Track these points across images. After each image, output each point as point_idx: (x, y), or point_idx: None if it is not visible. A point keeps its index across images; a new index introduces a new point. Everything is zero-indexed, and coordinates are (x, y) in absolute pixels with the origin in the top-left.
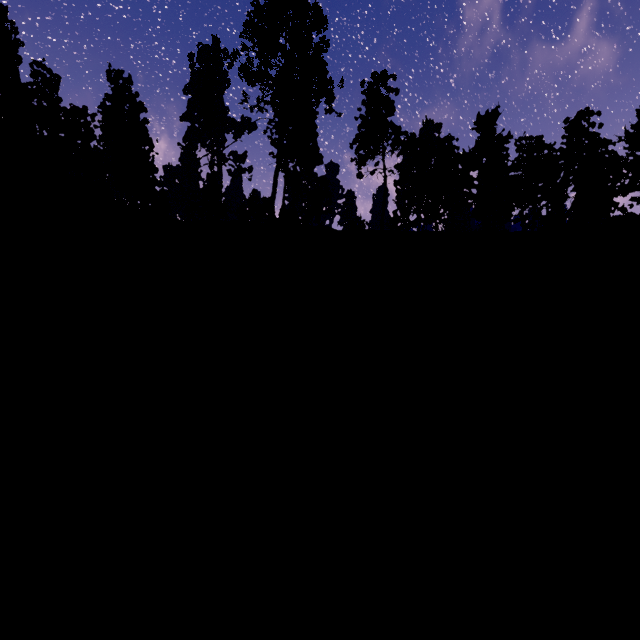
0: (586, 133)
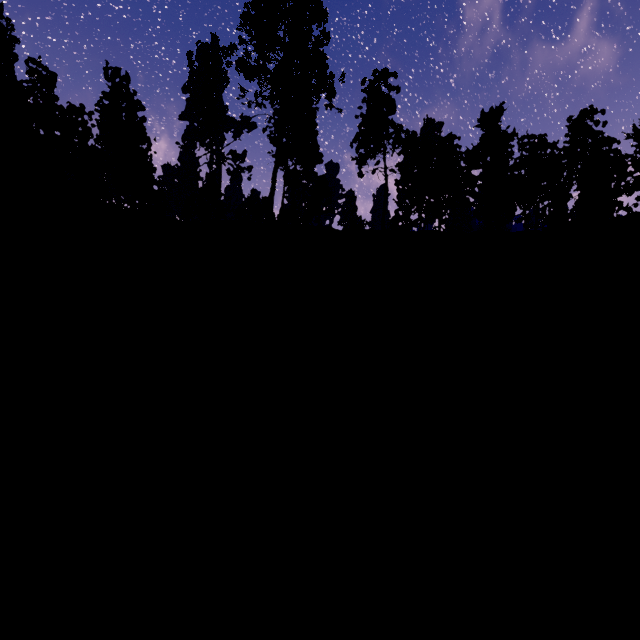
0: (590, 131)
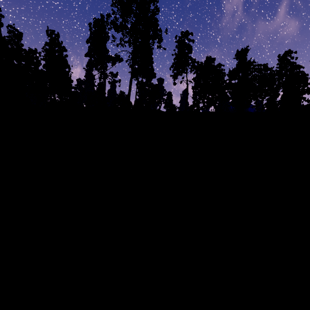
0: (289, 62)
